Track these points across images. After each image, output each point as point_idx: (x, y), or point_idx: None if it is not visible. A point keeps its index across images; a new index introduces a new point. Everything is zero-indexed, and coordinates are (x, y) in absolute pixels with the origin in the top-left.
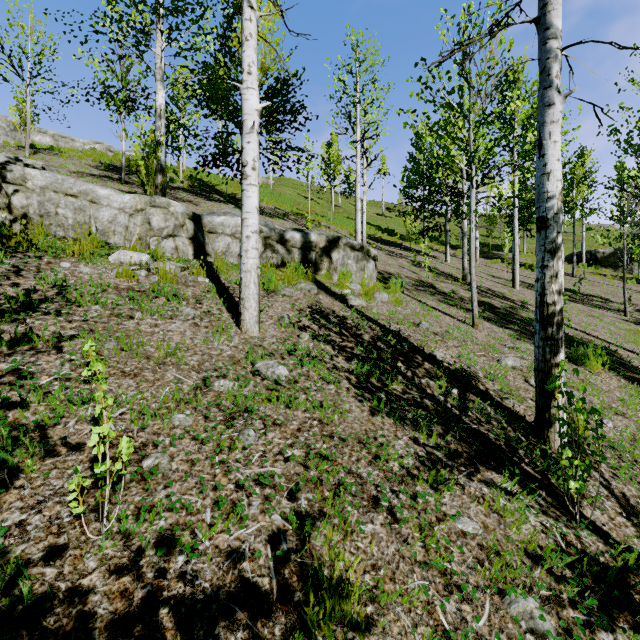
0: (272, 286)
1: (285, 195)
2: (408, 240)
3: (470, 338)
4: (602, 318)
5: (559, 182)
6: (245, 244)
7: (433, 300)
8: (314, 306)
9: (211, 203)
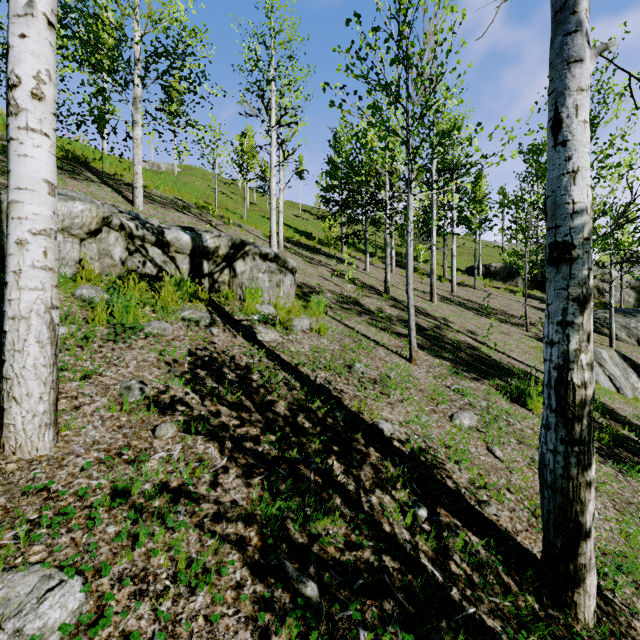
0: (129, 318)
1: (192, 185)
2: (327, 245)
3: (413, 383)
4: (511, 335)
5: (588, 188)
6: (14, 258)
7: (361, 322)
8: (200, 351)
9: (74, 182)
